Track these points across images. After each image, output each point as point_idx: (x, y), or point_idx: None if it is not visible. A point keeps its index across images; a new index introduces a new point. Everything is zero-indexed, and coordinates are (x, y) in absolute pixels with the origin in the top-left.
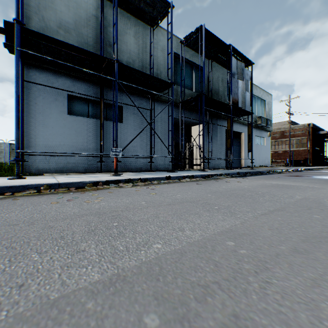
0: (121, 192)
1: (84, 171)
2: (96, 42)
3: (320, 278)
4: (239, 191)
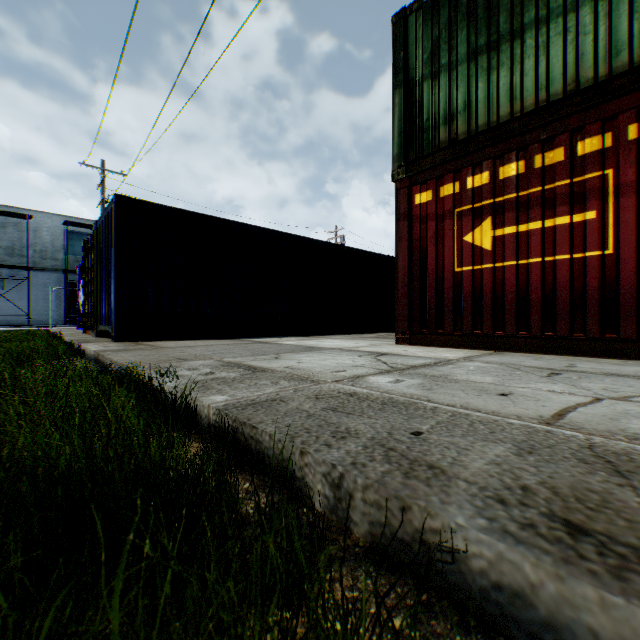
0: None
1: None
2: None
3: None
4: None
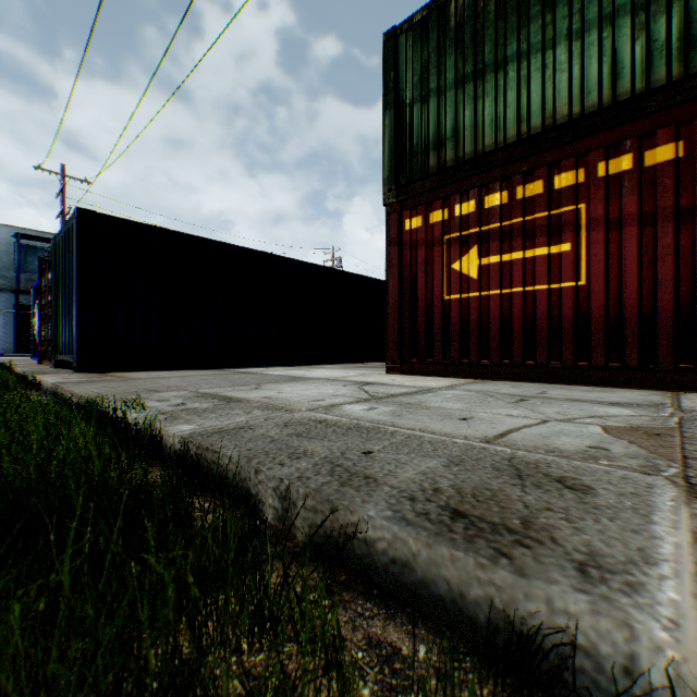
0: None
1: None
2: None
3: None
4: None
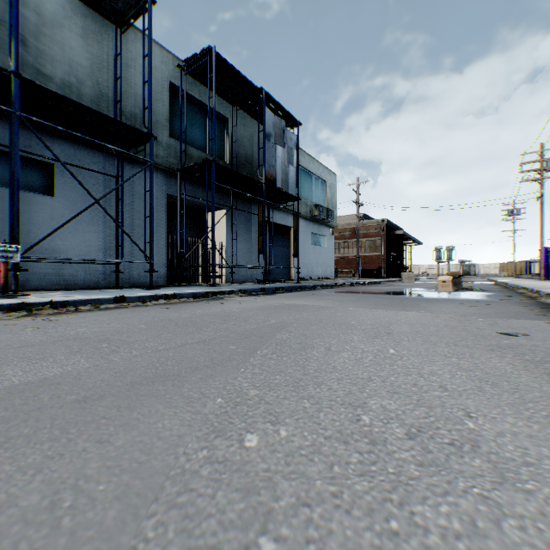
0: None
1: None
2: None
3: (30, 434)
4: (206, 318)
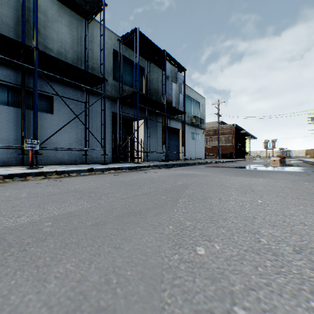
0: (17, 186)
1: (2, 165)
2: (18, 25)
3: (76, 242)
4: (140, 180)
